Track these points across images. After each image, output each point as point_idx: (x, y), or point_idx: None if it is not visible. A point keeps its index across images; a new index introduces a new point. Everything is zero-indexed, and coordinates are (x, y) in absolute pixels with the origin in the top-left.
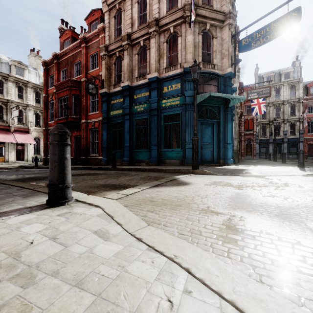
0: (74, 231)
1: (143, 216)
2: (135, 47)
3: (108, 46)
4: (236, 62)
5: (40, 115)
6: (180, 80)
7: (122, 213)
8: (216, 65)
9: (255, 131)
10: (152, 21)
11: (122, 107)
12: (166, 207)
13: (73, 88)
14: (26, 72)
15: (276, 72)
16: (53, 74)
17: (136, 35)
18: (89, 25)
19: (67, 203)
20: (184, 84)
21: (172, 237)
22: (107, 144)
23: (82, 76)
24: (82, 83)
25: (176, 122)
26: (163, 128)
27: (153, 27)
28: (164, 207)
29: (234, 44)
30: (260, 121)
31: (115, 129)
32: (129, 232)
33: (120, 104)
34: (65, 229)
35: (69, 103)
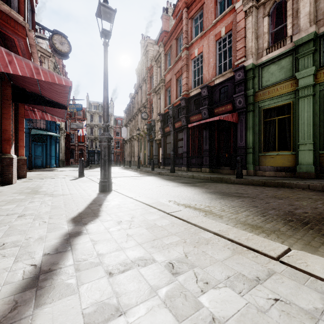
0: None
1: None
2: None
3: None
4: None
5: None
6: None
7: None
8: None
9: (85, 143)
10: None
11: None
12: None
13: None
14: None
15: (100, 103)
16: None
17: None
18: None
19: None
20: None
21: None
22: None
23: None
24: None
25: None
26: None
27: None
28: None
29: None
30: (89, 136)
31: None
32: None
33: None
34: None
35: None
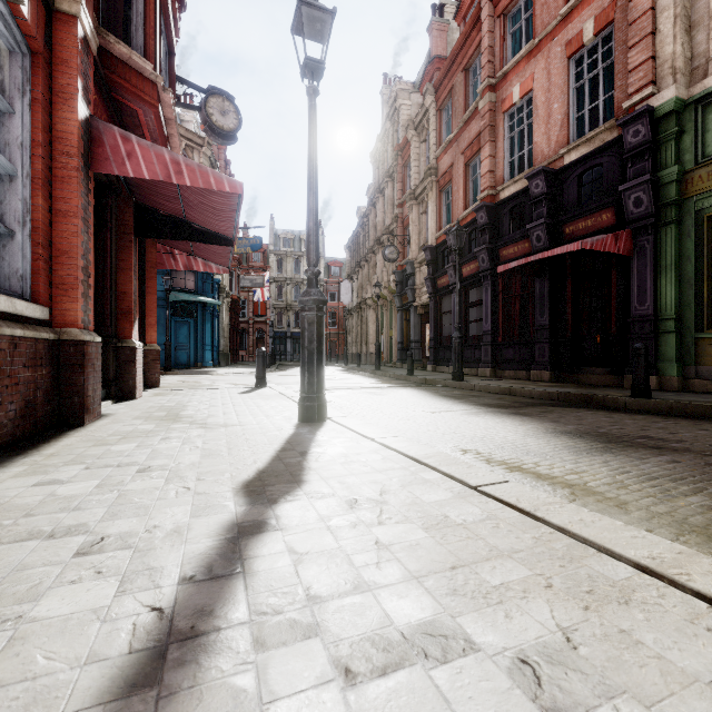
0: None
1: None
2: None
3: None
4: None
5: None
6: None
7: None
8: None
9: (268, 318)
10: None
11: None
12: None
13: None
14: None
15: (297, 234)
16: None
17: None
18: None
19: None
20: None
21: None
22: None
23: None
24: None
25: None
26: None
27: None
28: None
29: None
30: (276, 303)
31: None
32: None
33: None
34: None
35: None
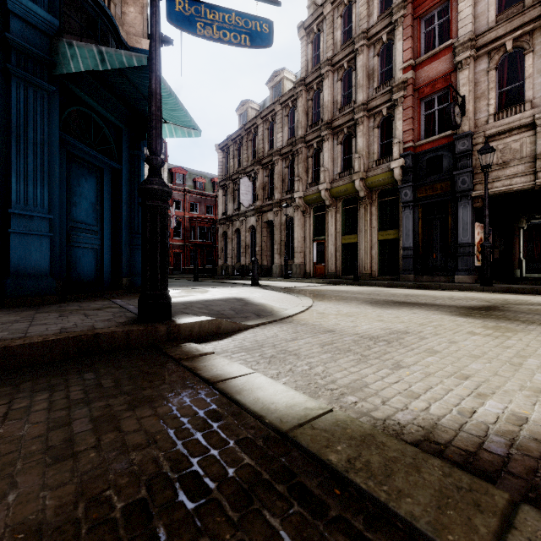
0: None
1: None
2: None
3: None
4: (162, 38)
5: None
6: None
7: None
8: (113, 3)
9: None
10: None
11: None
12: None
13: None
14: None
15: None
16: None
17: None
18: None
19: None
20: None
21: None
22: None
23: None
24: None
25: None
26: None
27: None
28: None
29: None
30: None
31: None
32: None
33: None
34: None
35: None
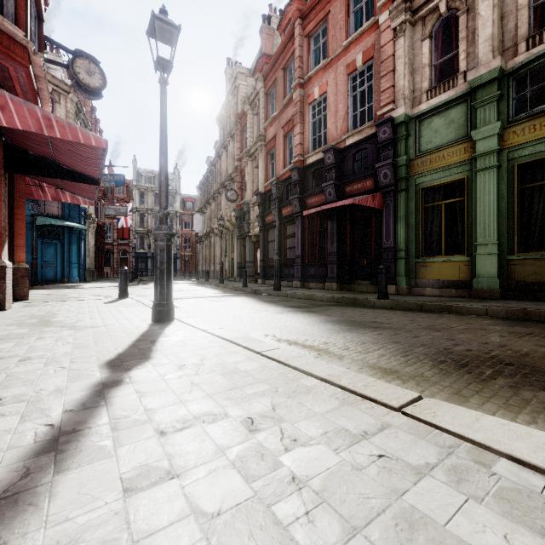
0: None
1: None
2: None
3: None
4: None
5: None
6: None
7: None
8: None
9: (131, 241)
10: None
11: None
12: None
13: None
14: None
15: (157, 173)
16: None
17: None
18: None
19: None
20: None
21: None
22: None
23: None
24: None
25: None
26: None
27: None
28: None
29: None
30: (138, 229)
31: None
32: None
33: None
34: None
35: None
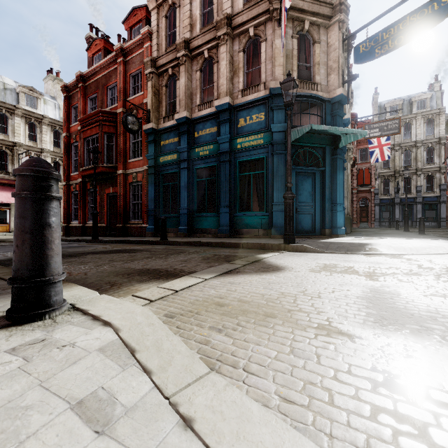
0: (24, 403)
1: (200, 343)
2: (196, 60)
3: (156, 60)
4: (350, 79)
5: (60, 165)
6: (264, 108)
7: (157, 341)
8: (319, 85)
9: (373, 186)
10: (221, 19)
11: (178, 151)
12: (246, 318)
13: (105, 124)
14: (41, 103)
15: (405, 99)
16: (77, 104)
17: (197, 42)
18: (129, 30)
19: (50, 314)
20: (270, 114)
21: (267, 416)
22: (155, 205)
23: (119, 105)
24: (119, 116)
25: (258, 172)
26: (238, 181)
27: (223, 28)
28: (243, 319)
29: (345, 54)
30: (381, 171)
31: (166, 184)
32: (166, 395)
33: (174, 146)
34: (4, 397)
35: (100, 145)
